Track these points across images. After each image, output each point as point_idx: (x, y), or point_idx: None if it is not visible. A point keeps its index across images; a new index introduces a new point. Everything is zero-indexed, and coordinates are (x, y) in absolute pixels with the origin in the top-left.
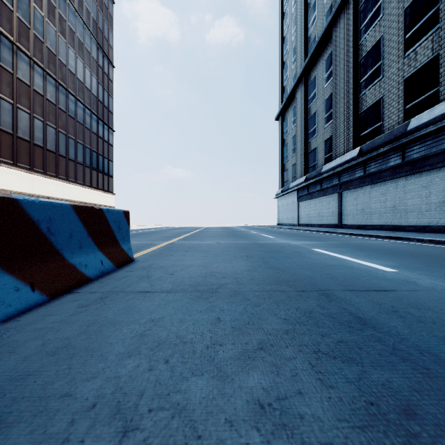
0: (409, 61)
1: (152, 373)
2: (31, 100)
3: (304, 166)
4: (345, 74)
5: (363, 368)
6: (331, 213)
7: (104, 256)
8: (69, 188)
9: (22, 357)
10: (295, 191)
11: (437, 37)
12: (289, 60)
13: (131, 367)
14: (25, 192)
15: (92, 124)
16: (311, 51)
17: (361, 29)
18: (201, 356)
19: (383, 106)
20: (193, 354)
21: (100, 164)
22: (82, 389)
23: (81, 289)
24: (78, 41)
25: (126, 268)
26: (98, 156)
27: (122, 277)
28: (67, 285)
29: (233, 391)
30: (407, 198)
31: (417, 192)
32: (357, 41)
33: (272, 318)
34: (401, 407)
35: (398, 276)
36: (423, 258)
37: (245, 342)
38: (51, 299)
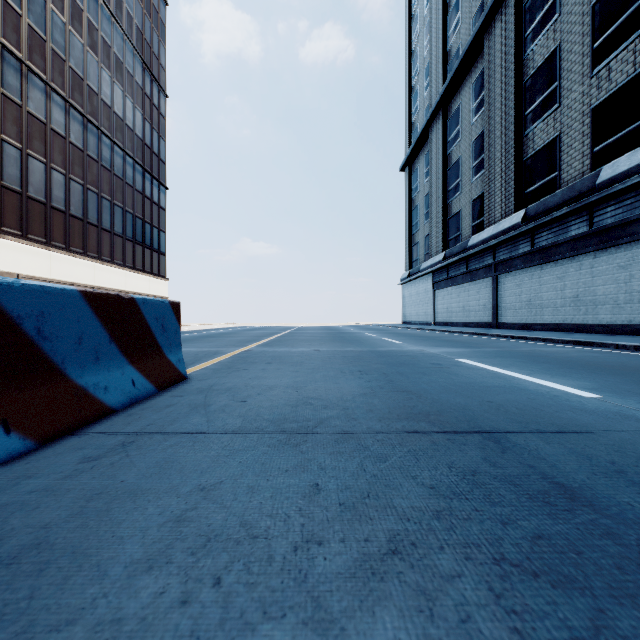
0: (599, 82)
1: (186, 610)
2: (48, 144)
3: (443, 238)
4: (503, 102)
5: (598, 603)
6: (482, 306)
7: (138, 373)
8: (103, 270)
9: None
10: (428, 274)
11: None
12: (420, 85)
13: (147, 596)
14: (39, 277)
15: (136, 178)
16: (453, 69)
17: (526, 36)
18: (284, 569)
19: (560, 149)
20: (268, 565)
21: (147, 236)
22: None
23: (95, 427)
24: (116, 59)
25: (174, 390)
26: (144, 225)
27: (164, 407)
28: (72, 421)
29: None
30: (597, 284)
31: (612, 276)
32: (521, 54)
33: (410, 486)
34: None
35: (605, 405)
36: (634, 375)
37: (363, 537)
38: (40, 445)
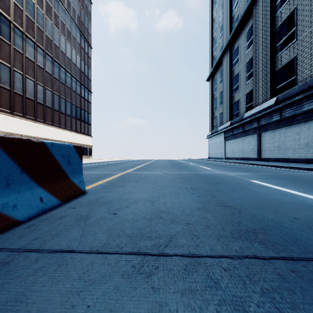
0: None
1: None
2: (35, 72)
3: (229, 114)
4: (264, 41)
5: None
6: (251, 149)
7: (46, 192)
8: (61, 132)
9: None
10: (222, 133)
11: None
12: (217, 36)
13: None
14: (31, 136)
15: (77, 88)
16: (235, 26)
17: (277, 4)
18: None
19: (296, 63)
20: None
21: (82, 116)
22: None
23: None
24: (67, 30)
25: (73, 202)
26: (81, 110)
27: (58, 218)
28: None
29: None
30: None
31: None
32: (274, 14)
33: None
34: None
35: None
36: None
37: None
38: None
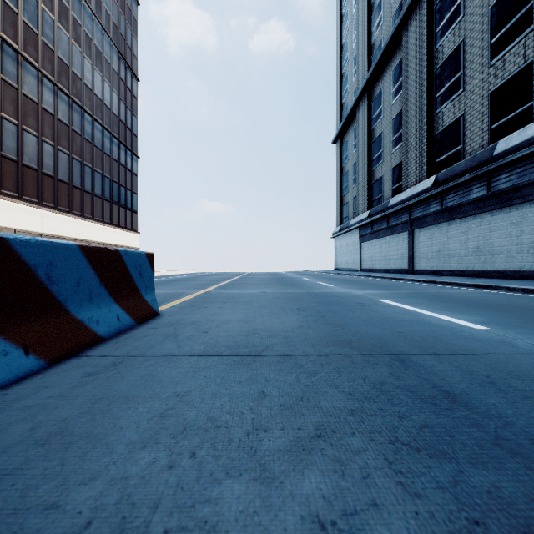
0: (495, 71)
1: (173, 472)
2: (39, 120)
3: (368, 199)
4: (418, 87)
5: (459, 467)
6: (400, 255)
7: (121, 310)
8: (85, 225)
9: (1, 448)
10: (356, 229)
11: (530, 42)
12: (349, 72)
13: (144, 463)
14: (32, 231)
15: (113, 149)
16: (376, 59)
17: (436, 33)
18: (240, 447)
19: (464, 126)
20: (229, 445)
21: (122, 197)
22: (75, 496)
23: (90, 352)
24: (96, 49)
25: (149, 323)
26: (119, 188)
27: (143, 336)
28: (73, 346)
29: (282, 502)
30: (494, 237)
31: (506, 231)
32: (432, 47)
33: (333, 392)
34: (519, 529)
35: (490, 335)
36: (518, 311)
37: (297, 426)
38: (50, 365)
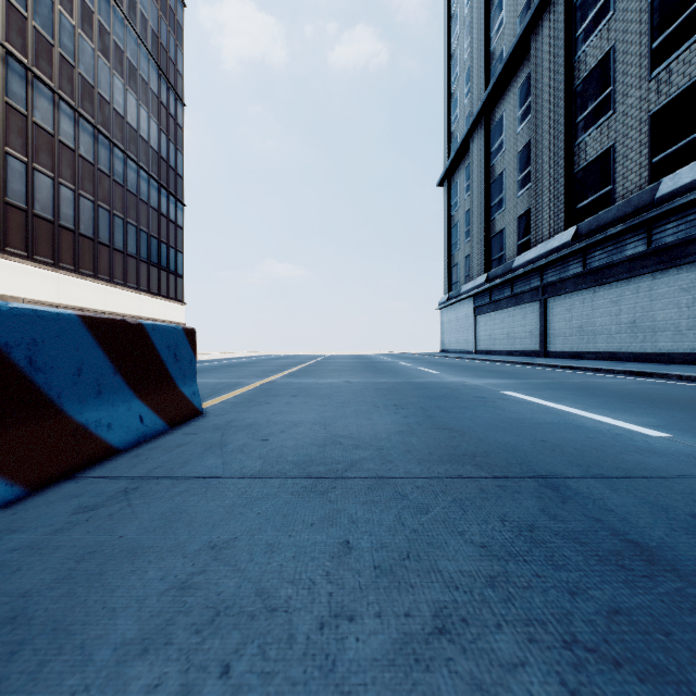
0: (658, 85)
1: None
2: (55, 157)
3: (485, 258)
4: (552, 109)
5: None
6: (528, 332)
7: (146, 408)
8: (115, 294)
9: None
10: (469, 298)
11: None
12: (460, 91)
13: (138, 689)
14: (46, 301)
15: (151, 194)
16: (496, 74)
17: (577, 36)
18: (307, 653)
19: (614, 160)
20: (288, 649)
21: (163, 257)
22: None
23: (95, 471)
24: (129, 65)
25: (187, 427)
26: (160, 245)
27: (176, 446)
28: (69, 463)
29: None
30: (656, 308)
31: (672, 299)
32: (571, 56)
33: (457, 544)
34: None
35: (675, 446)
36: None
37: (404, 610)
38: (31, 492)
